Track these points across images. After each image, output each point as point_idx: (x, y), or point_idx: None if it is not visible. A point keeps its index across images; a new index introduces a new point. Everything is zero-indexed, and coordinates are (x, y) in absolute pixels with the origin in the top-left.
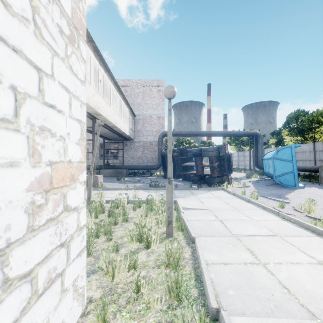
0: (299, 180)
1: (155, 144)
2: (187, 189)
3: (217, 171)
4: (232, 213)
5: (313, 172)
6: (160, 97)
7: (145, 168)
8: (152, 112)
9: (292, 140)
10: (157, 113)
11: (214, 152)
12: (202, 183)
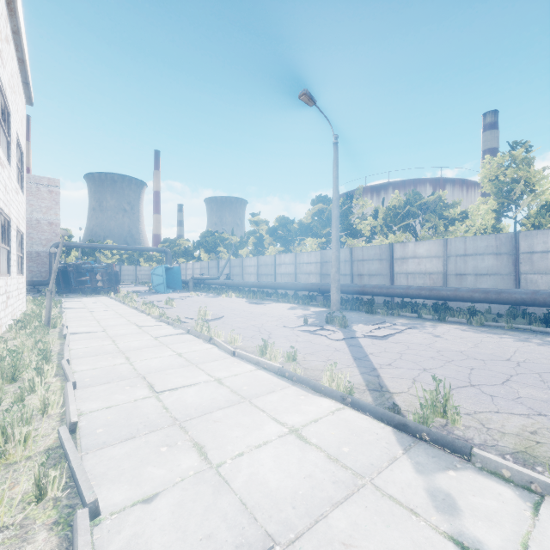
0: (185, 290)
1: (45, 255)
2: (77, 297)
3: (107, 283)
4: (94, 301)
5: (197, 284)
6: (53, 200)
7: (29, 284)
8: (41, 216)
9: (207, 256)
10: (49, 218)
11: (103, 269)
12: (95, 294)
